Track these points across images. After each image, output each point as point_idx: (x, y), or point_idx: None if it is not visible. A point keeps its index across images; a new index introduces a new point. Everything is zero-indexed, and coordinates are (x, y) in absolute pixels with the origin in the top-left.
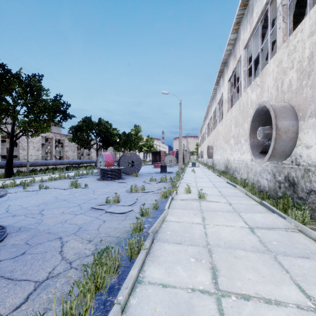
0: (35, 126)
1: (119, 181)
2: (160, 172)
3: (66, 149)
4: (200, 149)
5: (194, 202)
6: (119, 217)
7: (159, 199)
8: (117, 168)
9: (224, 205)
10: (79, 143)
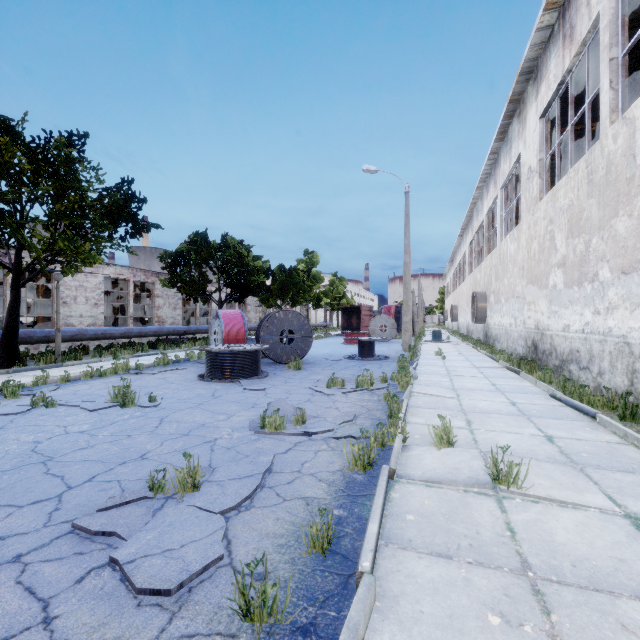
0: (66, 250)
1: (249, 385)
2: (357, 356)
3: (159, 304)
4: (449, 302)
5: (478, 501)
6: (143, 614)
7: (345, 473)
8: (246, 349)
9: (619, 534)
10: (181, 290)
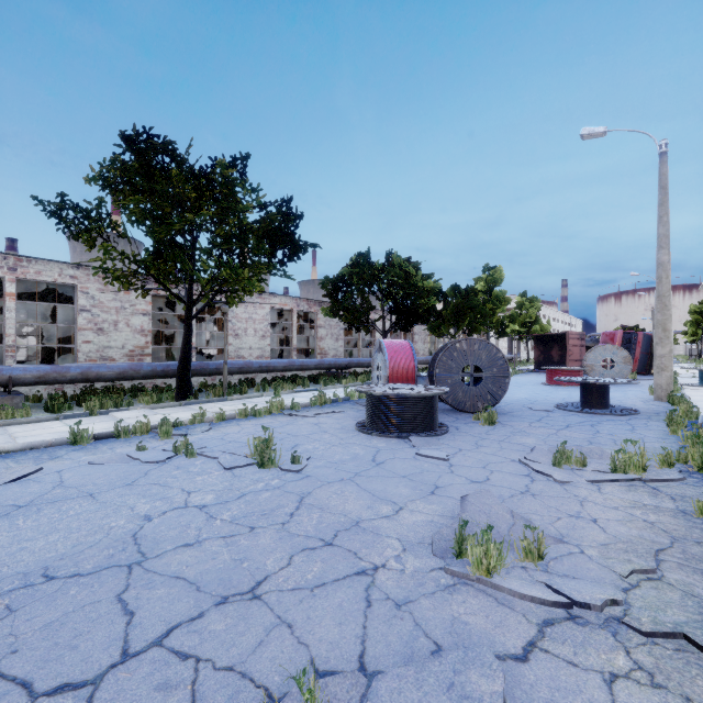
0: (228, 279)
1: (423, 446)
2: (578, 407)
3: (321, 334)
4: None
5: None
6: None
7: None
8: (418, 393)
9: None
10: (342, 319)
